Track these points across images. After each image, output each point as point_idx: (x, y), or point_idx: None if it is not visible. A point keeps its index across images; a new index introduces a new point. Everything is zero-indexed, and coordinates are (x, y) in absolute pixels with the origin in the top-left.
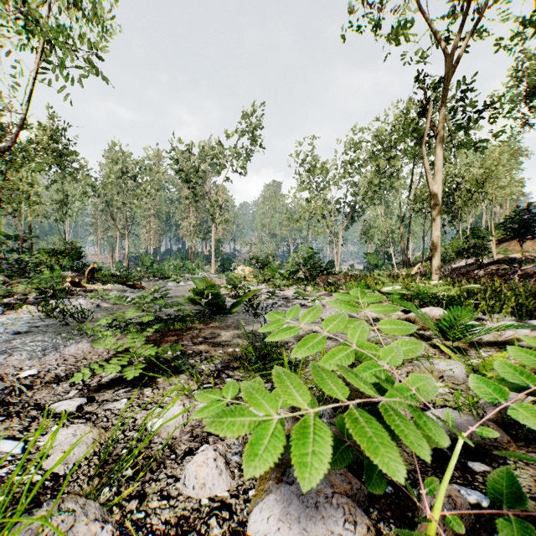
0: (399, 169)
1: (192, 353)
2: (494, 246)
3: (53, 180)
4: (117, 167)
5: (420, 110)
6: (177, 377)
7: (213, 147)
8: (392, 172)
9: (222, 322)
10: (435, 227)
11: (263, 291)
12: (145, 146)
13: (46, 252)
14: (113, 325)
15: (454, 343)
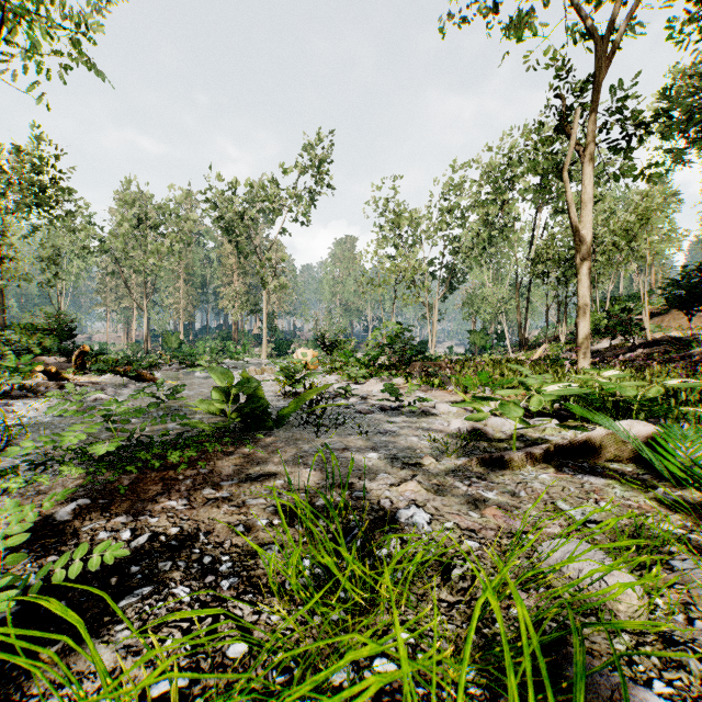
0: (515, 218)
1: (174, 535)
2: (647, 321)
3: (35, 227)
4: (131, 211)
5: (560, 121)
6: (104, 637)
7: (265, 186)
8: (505, 223)
9: (258, 447)
10: (582, 291)
11: (332, 386)
12: (170, 184)
13: (23, 328)
14: (56, 455)
15: (698, 496)
